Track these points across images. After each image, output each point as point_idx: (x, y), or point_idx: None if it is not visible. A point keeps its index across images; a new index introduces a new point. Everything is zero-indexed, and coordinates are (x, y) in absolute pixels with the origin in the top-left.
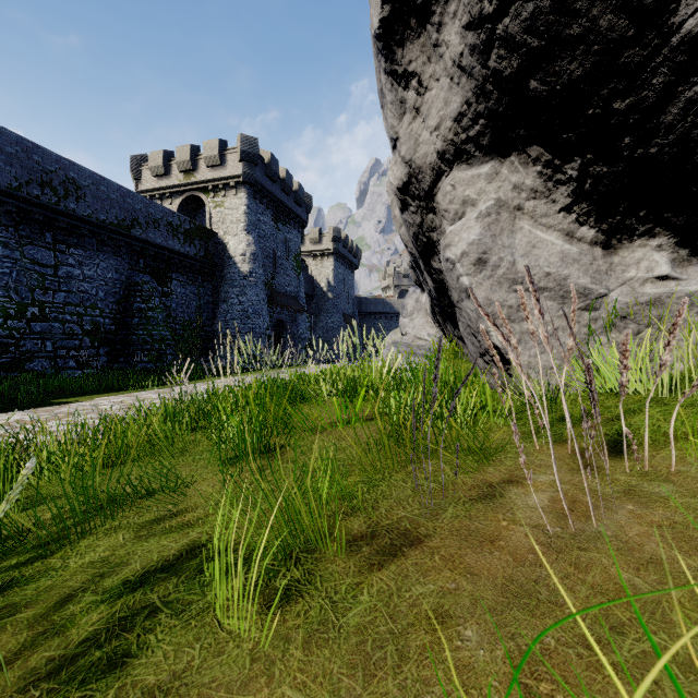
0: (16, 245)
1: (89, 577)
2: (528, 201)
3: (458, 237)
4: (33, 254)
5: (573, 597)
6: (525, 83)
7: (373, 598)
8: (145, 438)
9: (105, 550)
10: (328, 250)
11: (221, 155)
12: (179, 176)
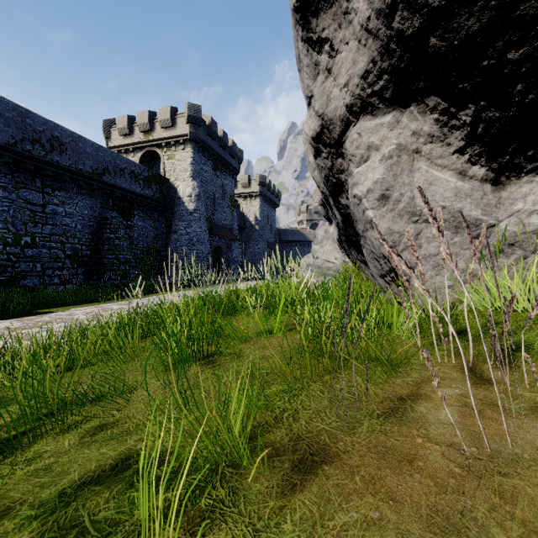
0: (13, 189)
1: (30, 487)
2: (425, 145)
3: (364, 176)
4: (26, 196)
5: (505, 536)
6: (425, 40)
7: (296, 527)
8: (101, 346)
9: (50, 456)
10: (256, 192)
11: (173, 119)
12: (140, 135)
